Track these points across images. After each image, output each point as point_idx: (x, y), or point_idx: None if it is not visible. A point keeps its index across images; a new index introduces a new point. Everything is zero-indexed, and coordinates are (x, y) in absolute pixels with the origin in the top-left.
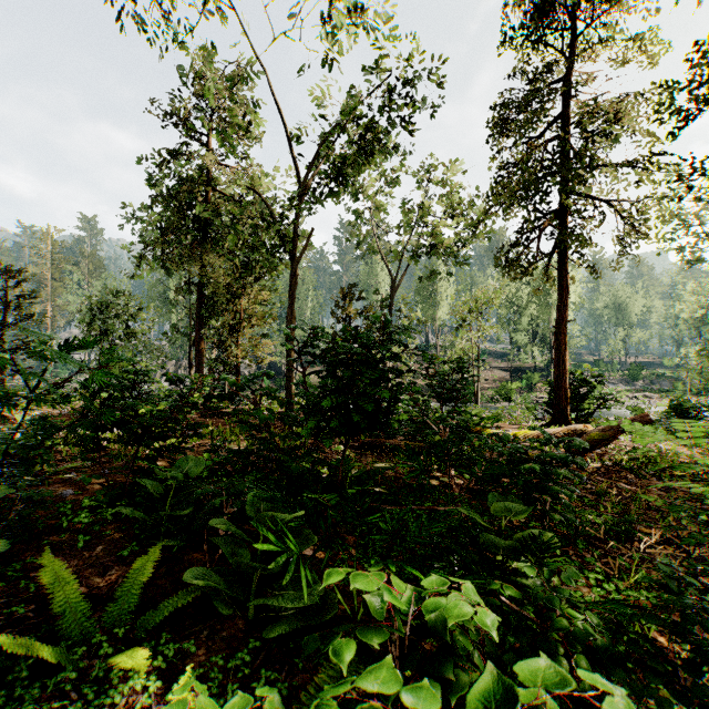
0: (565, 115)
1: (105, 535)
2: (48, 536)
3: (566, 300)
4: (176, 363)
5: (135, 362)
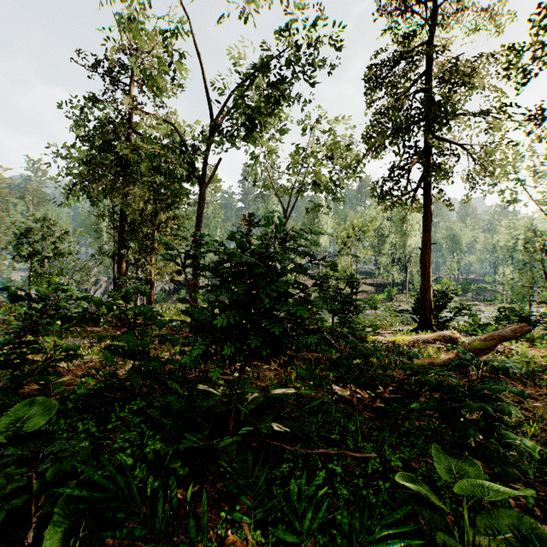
0: (429, 73)
1: None
2: None
3: (430, 226)
4: (107, 280)
5: None
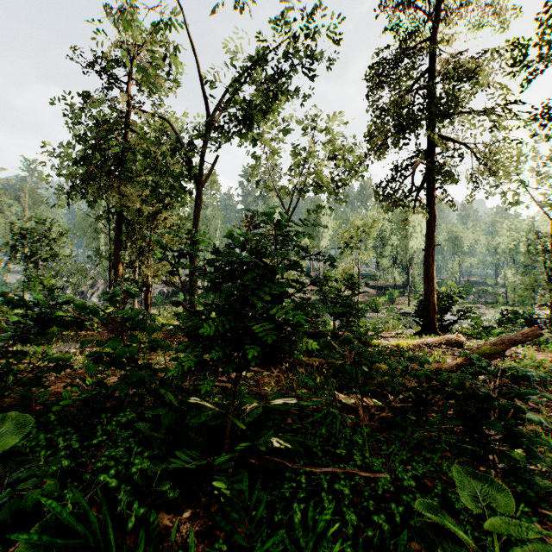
0: (433, 71)
1: None
2: None
3: (434, 227)
4: (105, 283)
5: None
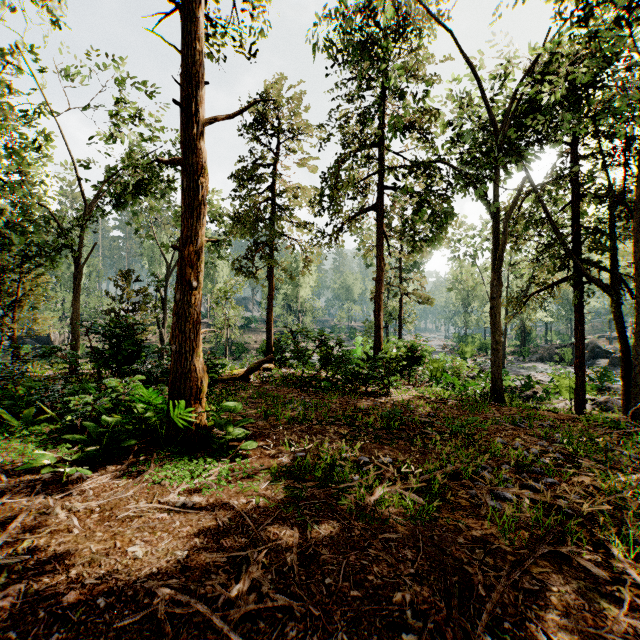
0: (272, 186)
1: None
2: None
3: (272, 294)
4: None
5: None
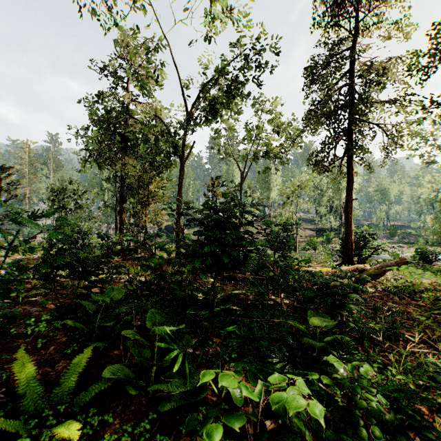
0: (351, 70)
1: (56, 339)
2: (18, 340)
3: (352, 186)
4: (107, 226)
5: (77, 225)
